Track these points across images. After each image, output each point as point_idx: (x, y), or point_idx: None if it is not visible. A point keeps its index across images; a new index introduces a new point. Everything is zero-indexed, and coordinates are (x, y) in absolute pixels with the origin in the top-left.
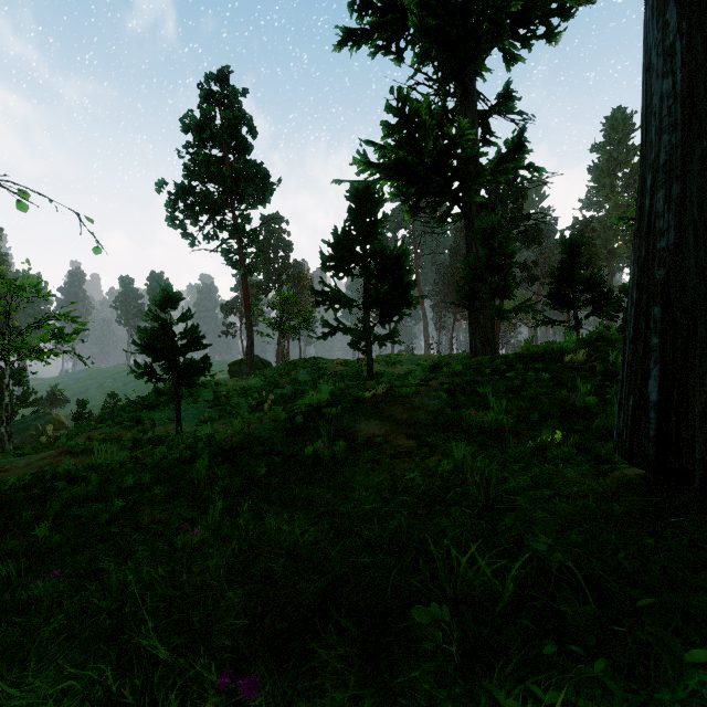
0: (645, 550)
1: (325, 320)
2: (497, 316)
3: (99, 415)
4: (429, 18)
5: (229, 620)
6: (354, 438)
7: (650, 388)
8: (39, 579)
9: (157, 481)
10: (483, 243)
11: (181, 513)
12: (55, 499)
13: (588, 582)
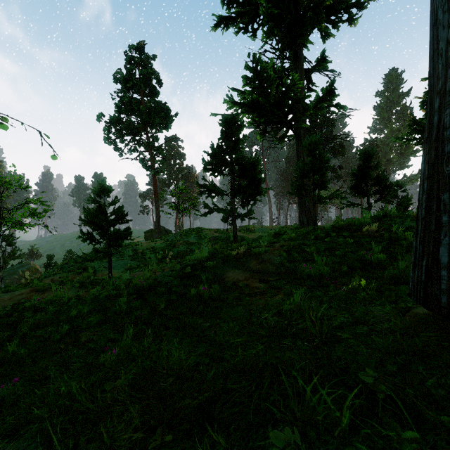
0: (447, 380)
1: (205, 204)
2: (318, 201)
3: (60, 265)
4: (273, 8)
5: (128, 433)
6: (224, 281)
7: (440, 253)
8: (5, 384)
9: (93, 311)
10: (308, 153)
11: (107, 334)
12: (24, 324)
13: (405, 406)
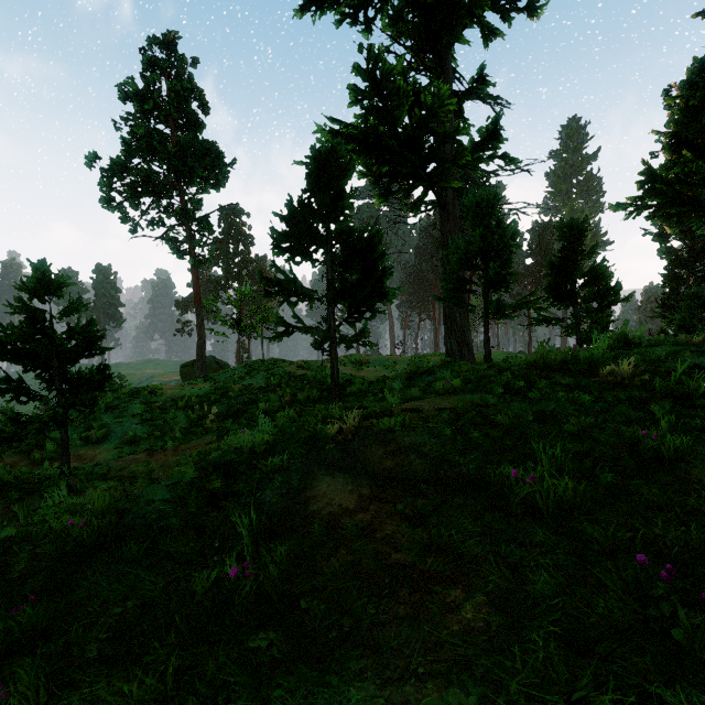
0: None
1: (279, 317)
2: (494, 312)
3: None
4: None
5: None
6: (306, 513)
7: None
8: None
9: None
10: (474, 223)
11: None
12: None
13: None
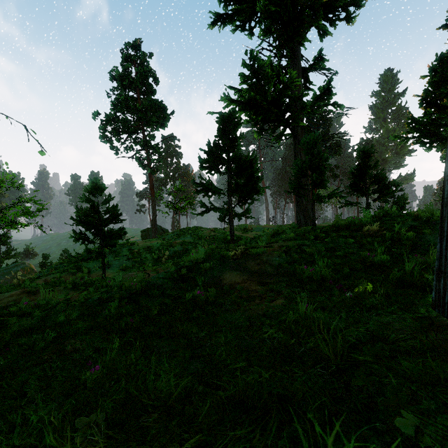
0: None
1: (202, 203)
2: (316, 200)
3: (55, 265)
4: (270, 5)
5: None
6: (221, 284)
7: None
8: None
9: (82, 315)
10: (307, 152)
11: (95, 342)
12: (8, 330)
13: None
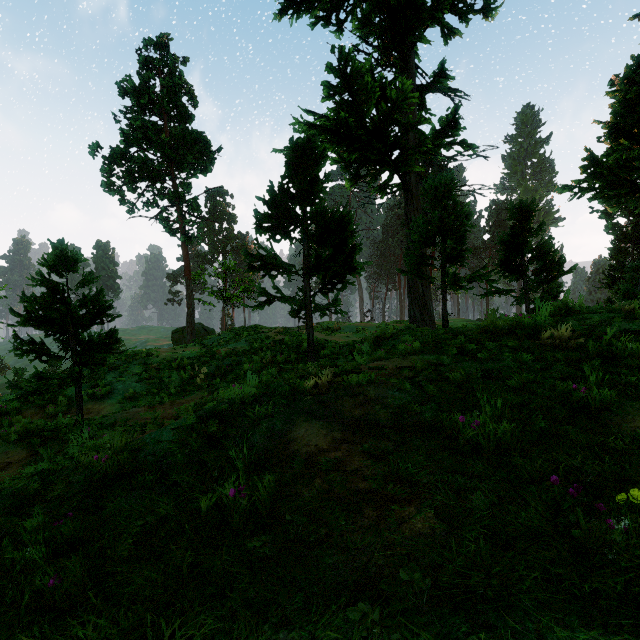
0: None
1: (261, 288)
2: (451, 284)
3: None
4: None
5: None
6: (288, 452)
7: None
8: None
9: None
10: (433, 205)
11: None
12: None
13: None
